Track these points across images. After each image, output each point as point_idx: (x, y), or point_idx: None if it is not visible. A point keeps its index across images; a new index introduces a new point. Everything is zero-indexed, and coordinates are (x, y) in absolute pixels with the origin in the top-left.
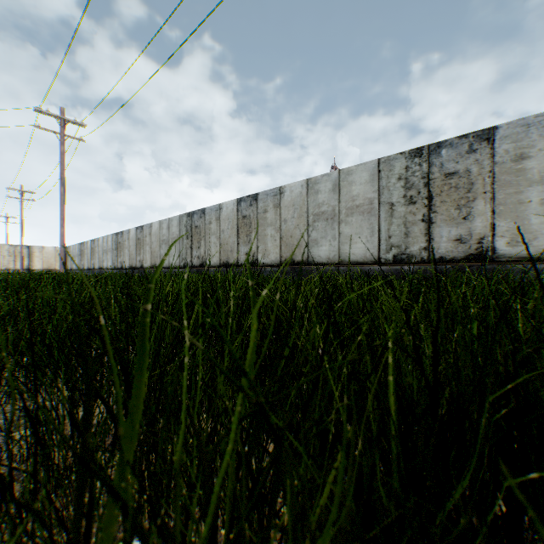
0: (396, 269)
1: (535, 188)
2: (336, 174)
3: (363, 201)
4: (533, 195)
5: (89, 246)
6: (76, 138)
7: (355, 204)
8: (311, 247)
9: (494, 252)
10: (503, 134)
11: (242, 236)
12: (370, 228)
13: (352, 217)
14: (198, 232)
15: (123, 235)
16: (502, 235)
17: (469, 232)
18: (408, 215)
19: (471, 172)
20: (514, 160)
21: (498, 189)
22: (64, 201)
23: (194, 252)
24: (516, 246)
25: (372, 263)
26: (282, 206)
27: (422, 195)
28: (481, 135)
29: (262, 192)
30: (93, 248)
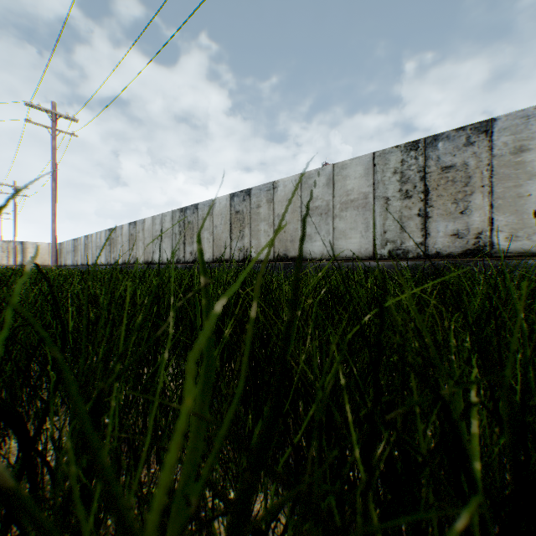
0: (391, 265)
1: (534, 181)
2: (330, 168)
3: (357, 195)
4: (533, 189)
5: (83, 241)
6: (68, 133)
7: (350, 199)
8: (305, 243)
9: (492, 247)
10: (502, 126)
11: (235, 232)
12: (364, 223)
13: (346, 211)
14: (191, 228)
15: (116, 231)
16: (501, 229)
17: (467, 227)
18: (404, 210)
19: (468, 165)
20: (513, 152)
21: (496, 183)
22: (55, 197)
23: (187, 248)
24: (515, 241)
25: (367, 259)
26: (275, 201)
27: (418, 189)
28: (479, 127)
29: (255, 187)
30: (86, 244)
